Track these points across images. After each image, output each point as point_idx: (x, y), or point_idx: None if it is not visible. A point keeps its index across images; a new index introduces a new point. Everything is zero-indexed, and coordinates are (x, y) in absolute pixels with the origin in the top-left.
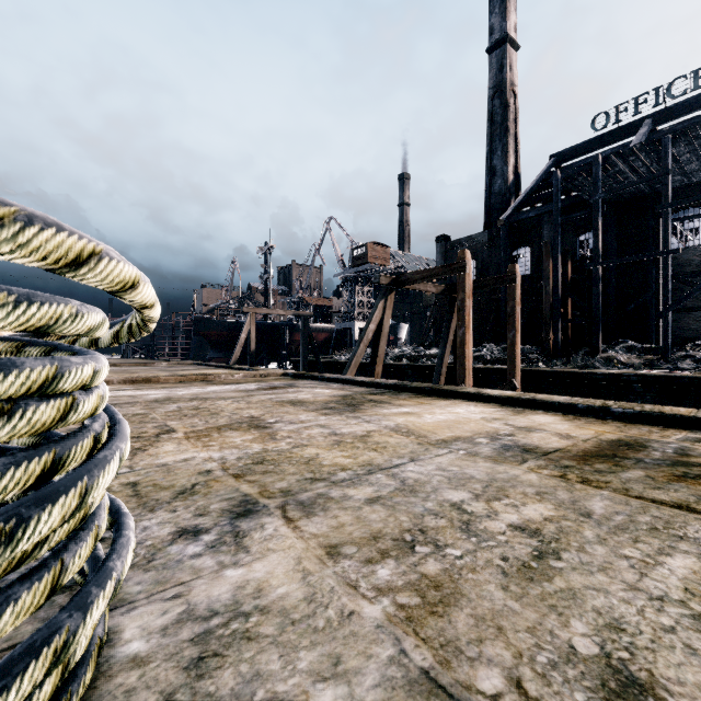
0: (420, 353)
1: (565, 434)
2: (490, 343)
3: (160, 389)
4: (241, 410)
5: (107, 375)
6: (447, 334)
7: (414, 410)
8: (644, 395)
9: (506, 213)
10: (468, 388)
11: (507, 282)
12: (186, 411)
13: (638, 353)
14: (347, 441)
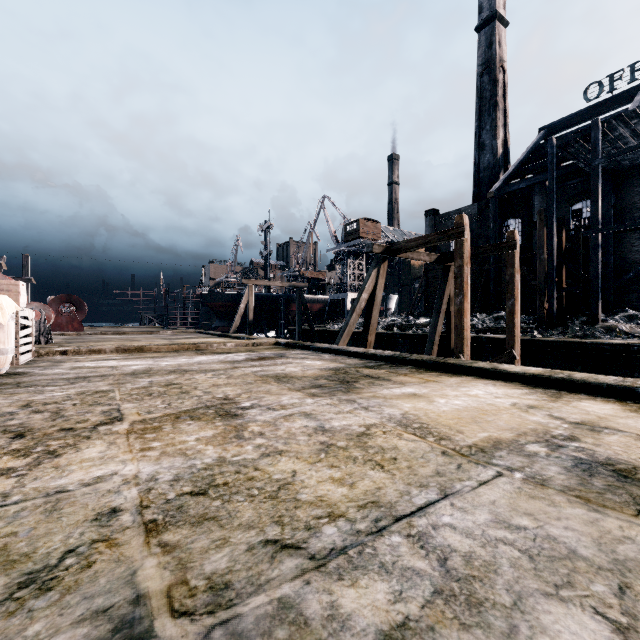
0: (410, 322)
1: None
2: (479, 312)
3: (147, 359)
4: (217, 387)
5: (110, 343)
6: (440, 303)
7: (420, 390)
8: None
9: (496, 185)
10: (479, 362)
11: (506, 248)
12: (155, 388)
13: (639, 322)
14: (339, 446)
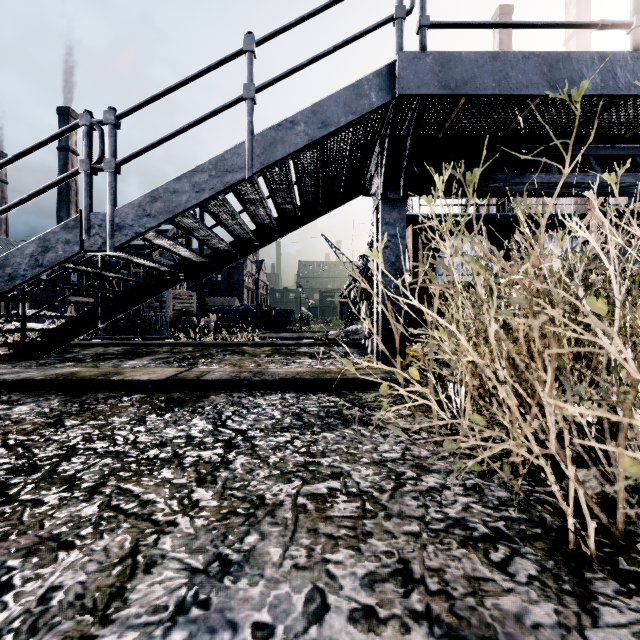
0: None
1: None
2: None
3: None
4: None
5: None
6: None
7: None
8: None
9: None
10: None
11: None
12: None
13: None
14: None
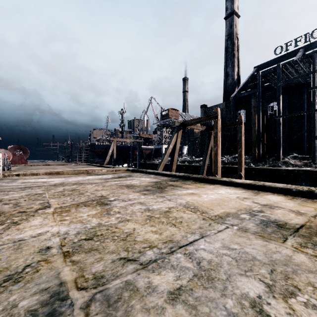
0: (193, 159)
1: (296, 210)
2: (226, 155)
3: (61, 178)
4: (97, 191)
5: (41, 170)
6: (207, 150)
7: (195, 191)
8: (306, 180)
9: (234, 93)
10: (223, 178)
11: (237, 124)
12: (66, 191)
13: (299, 159)
14: (156, 217)
